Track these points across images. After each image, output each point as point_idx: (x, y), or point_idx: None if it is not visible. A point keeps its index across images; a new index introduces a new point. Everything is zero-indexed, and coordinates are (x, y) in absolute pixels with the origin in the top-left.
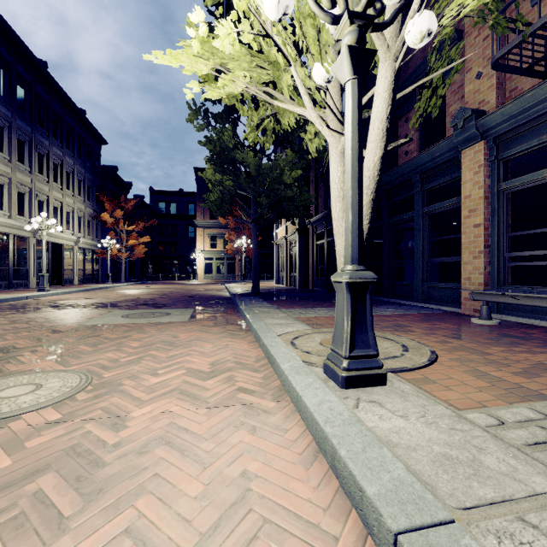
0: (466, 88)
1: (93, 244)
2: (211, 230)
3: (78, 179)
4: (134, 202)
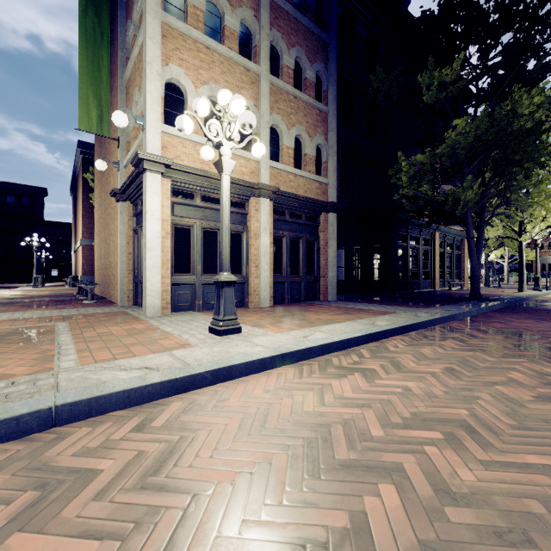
0: None
1: None
2: None
3: None
4: None
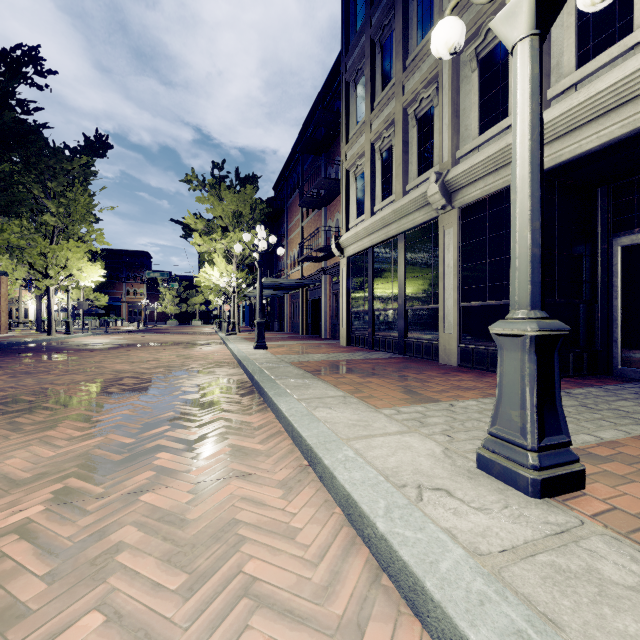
0: None
1: None
2: None
3: None
4: None
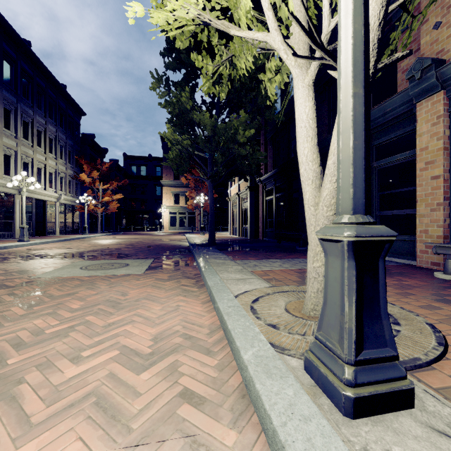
0: (421, 40)
1: (73, 200)
2: (175, 189)
3: (60, 145)
4: (108, 164)
